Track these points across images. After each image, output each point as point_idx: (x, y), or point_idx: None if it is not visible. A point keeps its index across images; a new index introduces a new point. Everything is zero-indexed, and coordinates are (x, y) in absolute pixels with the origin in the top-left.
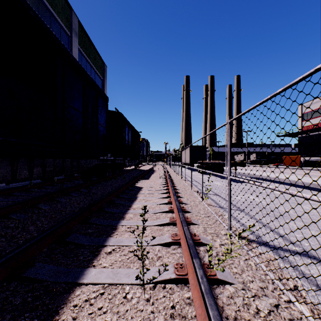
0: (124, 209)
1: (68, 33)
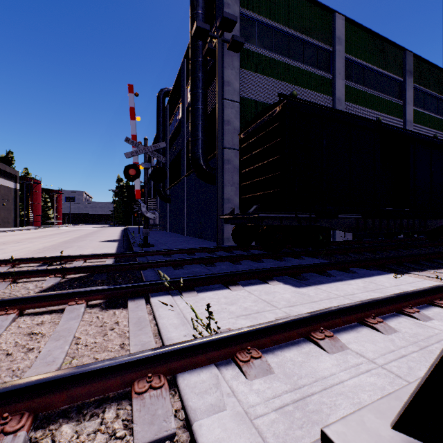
0: None
1: (400, 80)
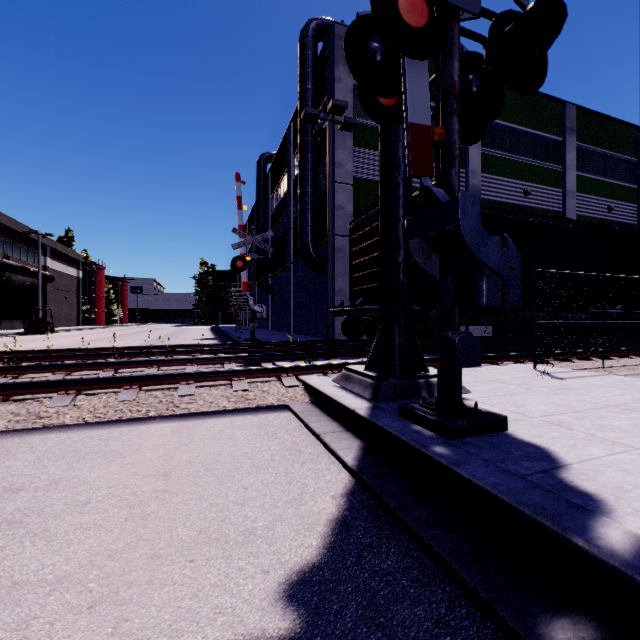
0: None
1: (558, 141)
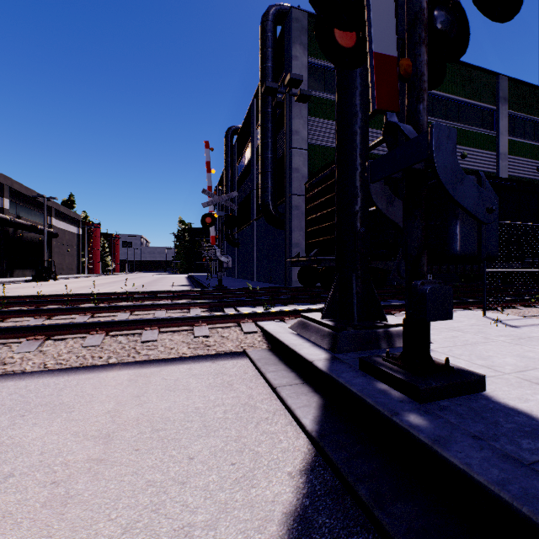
0: None
1: (492, 109)
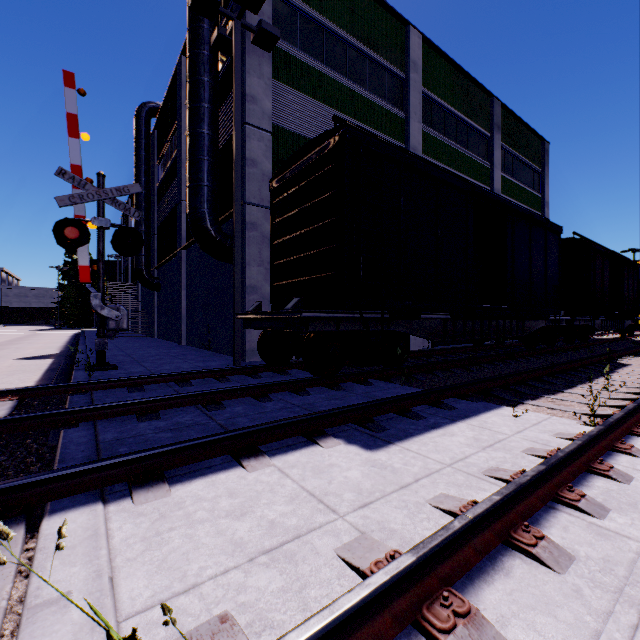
0: (593, 376)
1: (487, 136)
